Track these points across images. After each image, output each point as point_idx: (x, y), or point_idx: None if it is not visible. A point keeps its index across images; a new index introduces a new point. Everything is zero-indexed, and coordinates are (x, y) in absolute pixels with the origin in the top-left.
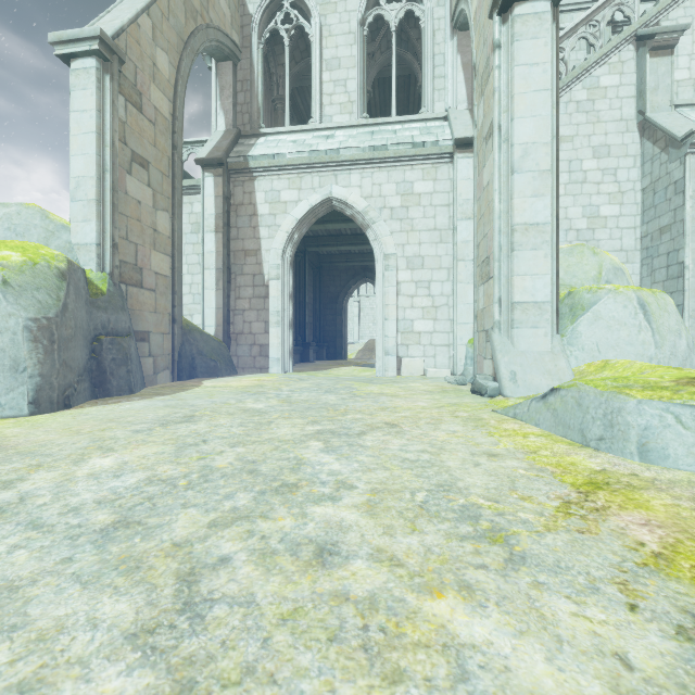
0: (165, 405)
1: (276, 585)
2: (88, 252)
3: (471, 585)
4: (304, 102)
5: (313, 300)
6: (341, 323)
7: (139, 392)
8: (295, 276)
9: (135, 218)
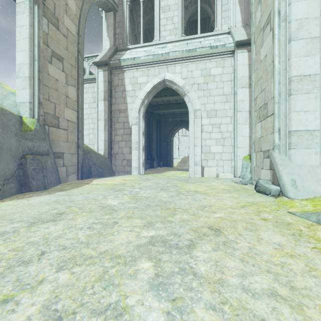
0: (54, 200)
1: None
2: (25, 107)
3: None
4: (151, 37)
5: (156, 137)
6: (170, 148)
7: (51, 188)
8: (147, 125)
9: (54, 89)
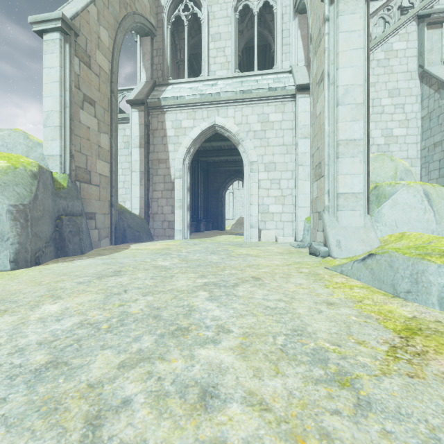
0: (103, 263)
1: (165, 431)
2: (54, 160)
3: (330, 434)
4: (197, 64)
5: (203, 191)
6: (221, 206)
7: (87, 253)
8: (192, 176)
9: (85, 138)
